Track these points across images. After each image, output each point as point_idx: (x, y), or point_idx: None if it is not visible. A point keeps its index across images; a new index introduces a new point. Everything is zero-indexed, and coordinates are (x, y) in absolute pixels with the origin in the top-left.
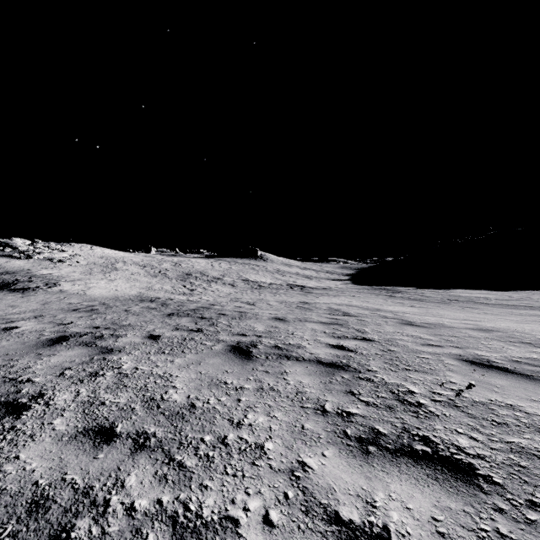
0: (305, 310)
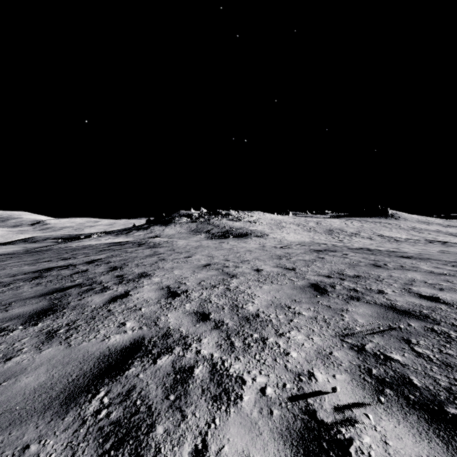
0: (444, 253)
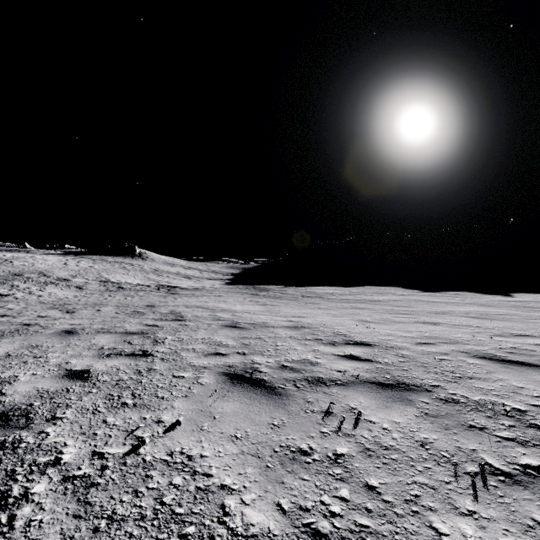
0: (135, 315)
